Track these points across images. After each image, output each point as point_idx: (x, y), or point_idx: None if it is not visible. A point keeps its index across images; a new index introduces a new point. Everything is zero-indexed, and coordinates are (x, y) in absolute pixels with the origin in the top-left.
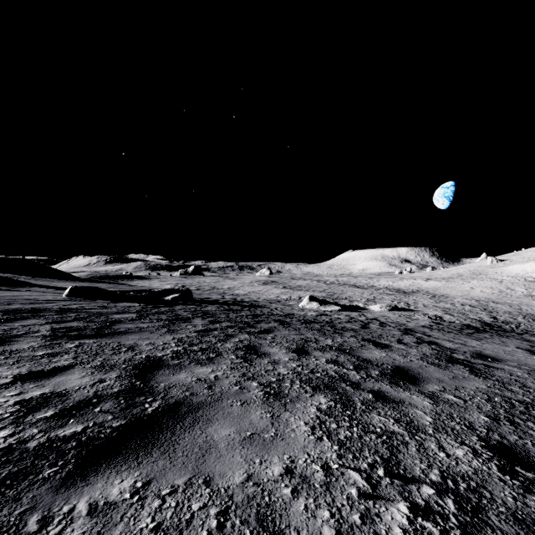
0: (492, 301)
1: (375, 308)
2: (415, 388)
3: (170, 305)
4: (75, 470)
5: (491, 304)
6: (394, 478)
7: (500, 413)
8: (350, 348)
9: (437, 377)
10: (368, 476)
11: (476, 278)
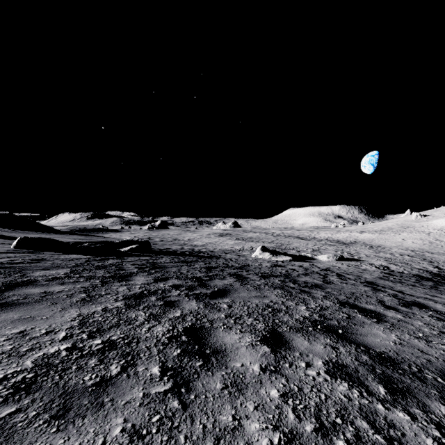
0: (426, 251)
1: (323, 258)
2: None
3: (123, 257)
4: None
5: (427, 254)
6: None
7: None
8: (338, 323)
9: None
10: None
11: (406, 231)
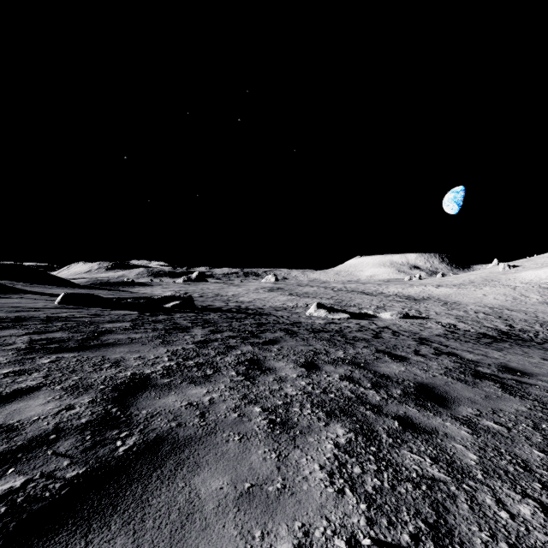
0: (507, 308)
1: (386, 316)
2: (446, 412)
3: (170, 313)
4: None
5: (505, 312)
6: None
7: None
8: (365, 361)
9: (468, 397)
10: None
11: (489, 285)
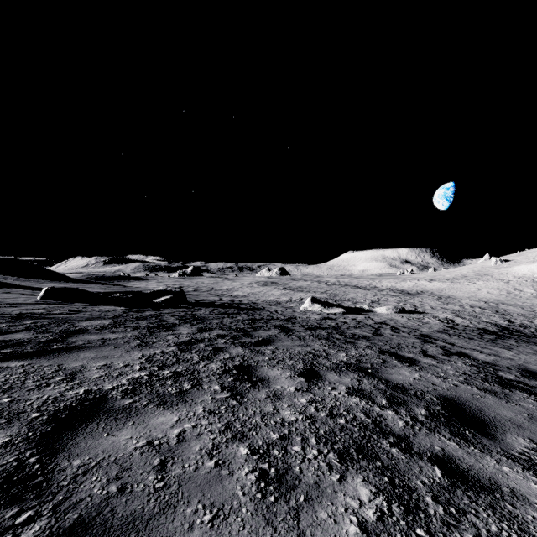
0: (502, 303)
1: (381, 311)
2: (494, 445)
3: (159, 308)
4: None
5: (501, 306)
6: None
7: None
8: (371, 365)
9: (509, 417)
10: None
11: (482, 279)
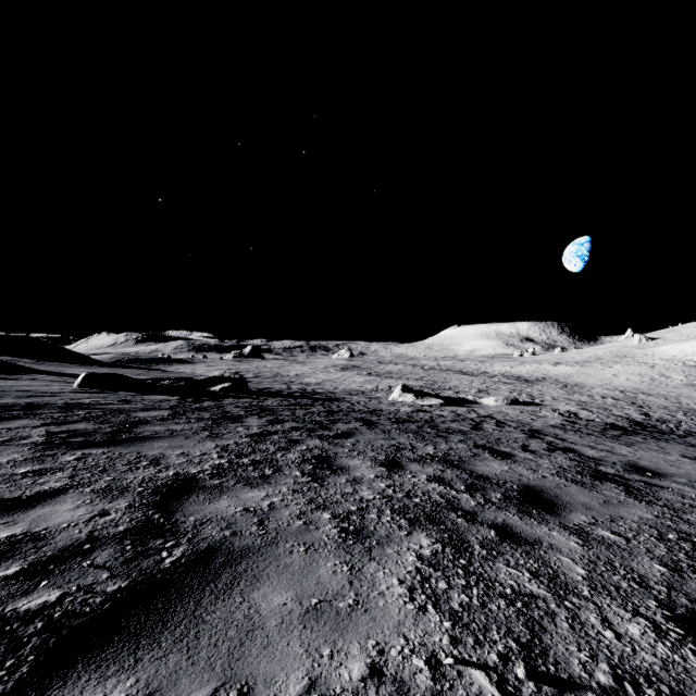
0: (642, 392)
1: (489, 402)
2: (554, 519)
3: (218, 398)
4: (31, 676)
5: (640, 396)
6: (542, 681)
7: (680, 559)
8: (459, 458)
9: (583, 502)
10: (500, 677)
11: (620, 362)
